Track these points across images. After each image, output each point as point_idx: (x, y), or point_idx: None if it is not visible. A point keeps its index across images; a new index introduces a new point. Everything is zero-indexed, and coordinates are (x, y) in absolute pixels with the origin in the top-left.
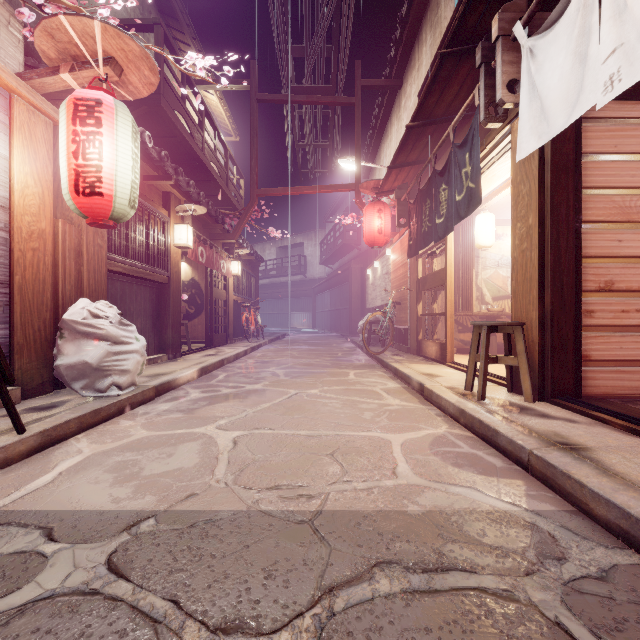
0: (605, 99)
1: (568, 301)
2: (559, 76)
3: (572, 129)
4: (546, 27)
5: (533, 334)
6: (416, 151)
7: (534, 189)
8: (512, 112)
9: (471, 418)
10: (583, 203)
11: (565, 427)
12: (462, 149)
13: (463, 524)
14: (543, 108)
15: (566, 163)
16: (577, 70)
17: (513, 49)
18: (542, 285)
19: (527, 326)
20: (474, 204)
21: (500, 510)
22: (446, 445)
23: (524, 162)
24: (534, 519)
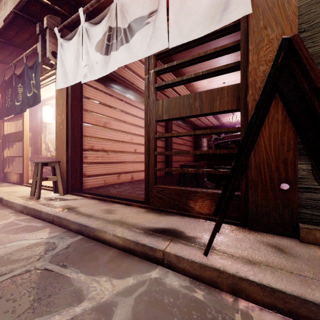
0: (84, 81)
1: (78, 152)
2: (71, 63)
3: (79, 85)
4: (67, 39)
5: (64, 166)
6: (1, 55)
7: (64, 104)
8: (56, 65)
9: (30, 209)
10: (84, 115)
11: (72, 202)
12: (31, 70)
13: (11, 256)
14: (66, 72)
15: (77, 97)
16: (76, 64)
17: (55, 38)
18: (68, 145)
19: (62, 163)
20: (37, 101)
21: (34, 243)
22: (12, 226)
23: (61, 90)
24: (49, 240)
